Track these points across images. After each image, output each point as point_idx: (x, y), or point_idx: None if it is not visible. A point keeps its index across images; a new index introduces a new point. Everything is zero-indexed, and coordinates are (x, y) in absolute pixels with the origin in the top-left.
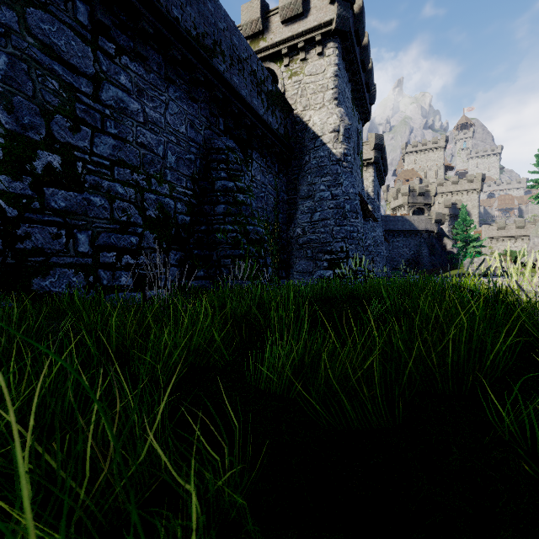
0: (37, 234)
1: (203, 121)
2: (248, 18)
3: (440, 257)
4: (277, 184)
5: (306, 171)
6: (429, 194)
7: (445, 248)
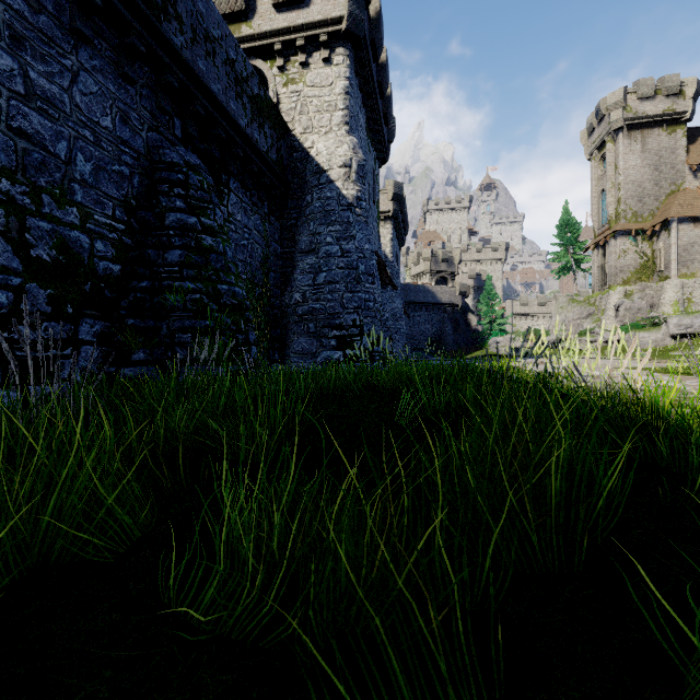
0: None
1: (145, 117)
2: None
3: (465, 335)
4: (267, 230)
5: (307, 216)
6: (453, 261)
7: (469, 325)
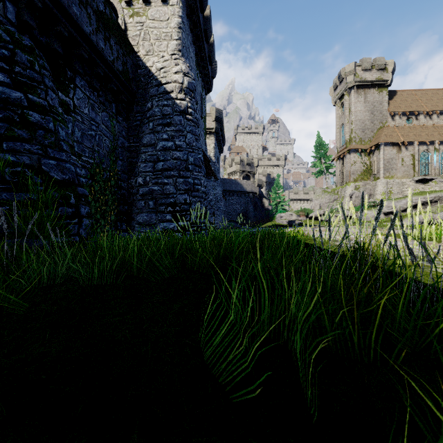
0: None
1: None
2: None
3: (261, 212)
4: (114, 127)
5: (148, 118)
6: (253, 165)
7: (264, 206)
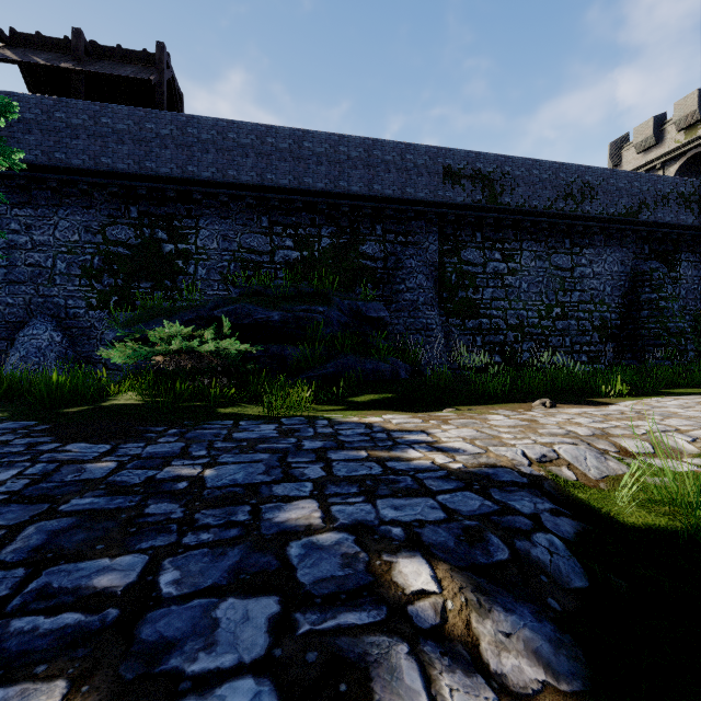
0: (553, 340)
1: (630, 256)
2: (682, 114)
3: None
4: None
5: None
6: None
7: None
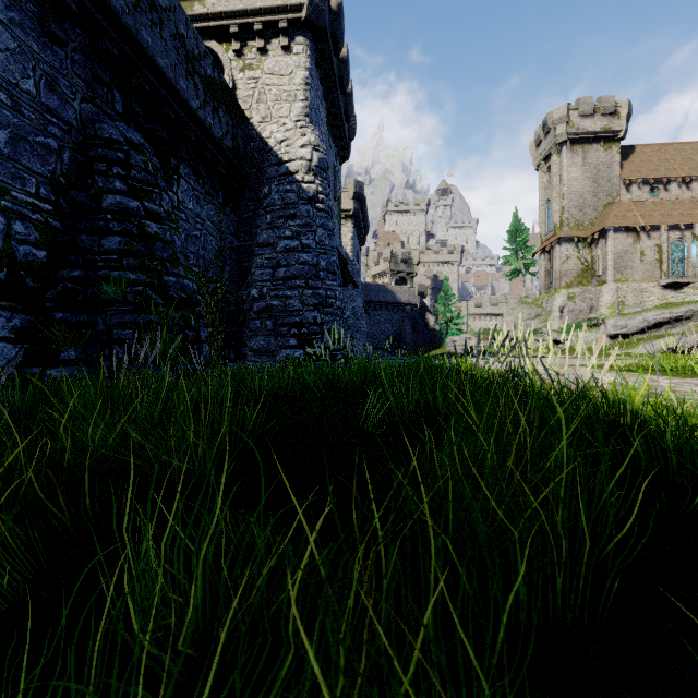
0: None
1: (78, 85)
2: None
3: (423, 334)
4: (222, 222)
5: (265, 208)
6: (411, 261)
7: (427, 325)
